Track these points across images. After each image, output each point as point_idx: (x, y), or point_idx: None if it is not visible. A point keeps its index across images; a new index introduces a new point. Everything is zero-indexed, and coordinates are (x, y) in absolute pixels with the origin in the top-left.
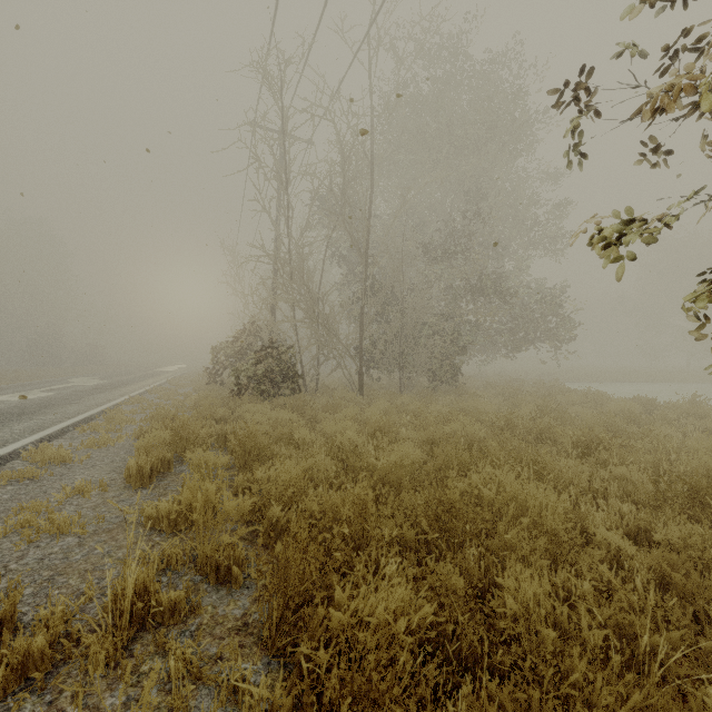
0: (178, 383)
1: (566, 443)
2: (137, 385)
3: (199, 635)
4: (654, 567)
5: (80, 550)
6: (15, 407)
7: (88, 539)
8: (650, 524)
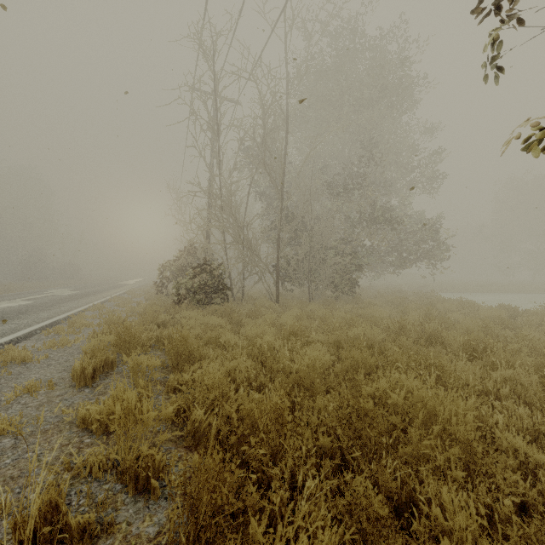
0: (134, 293)
1: (456, 346)
2: (101, 295)
3: None
4: None
5: (13, 453)
6: None
7: (23, 440)
8: None
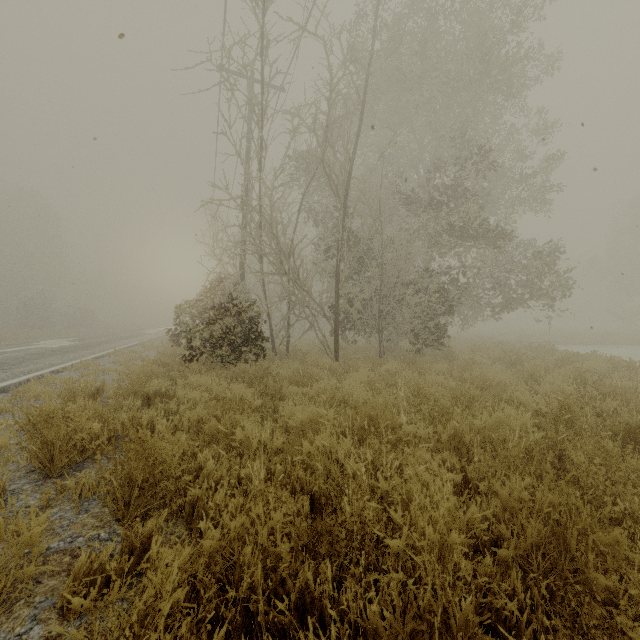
0: (149, 345)
1: None
2: (103, 347)
3: None
4: None
5: None
6: None
7: None
8: None
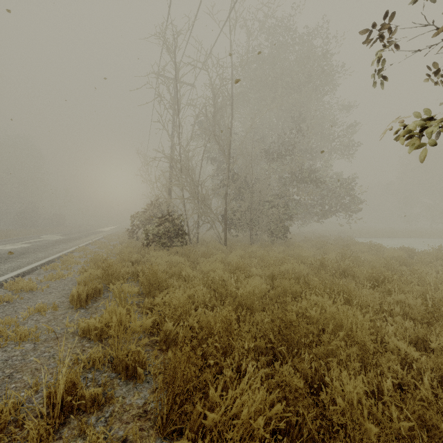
0: (110, 238)
1: (362, 278)
2: (84, 239)
3: (111, 421)
4: (435, 369)
5: (34, 353)
6: (4, 254)
7: (40, 345)
8: (426, 335)
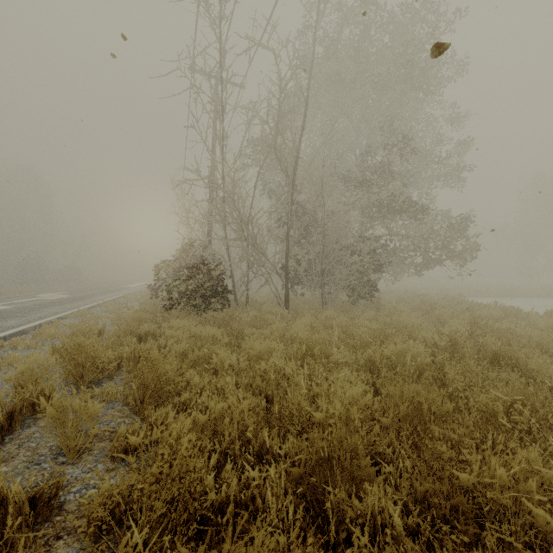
0: (131, 297)
1: None
2: (93, 299)
3: None
4: None
5: None
6: None
7: None
8: None
